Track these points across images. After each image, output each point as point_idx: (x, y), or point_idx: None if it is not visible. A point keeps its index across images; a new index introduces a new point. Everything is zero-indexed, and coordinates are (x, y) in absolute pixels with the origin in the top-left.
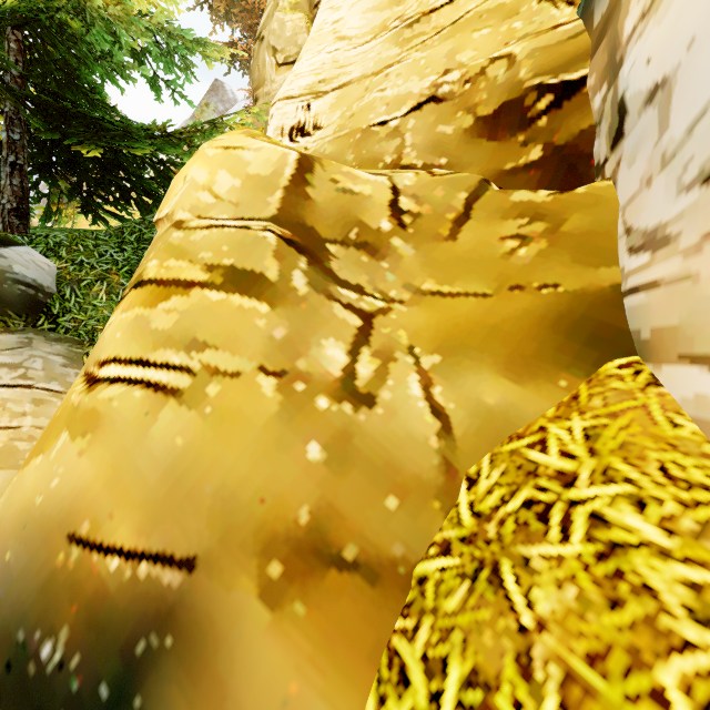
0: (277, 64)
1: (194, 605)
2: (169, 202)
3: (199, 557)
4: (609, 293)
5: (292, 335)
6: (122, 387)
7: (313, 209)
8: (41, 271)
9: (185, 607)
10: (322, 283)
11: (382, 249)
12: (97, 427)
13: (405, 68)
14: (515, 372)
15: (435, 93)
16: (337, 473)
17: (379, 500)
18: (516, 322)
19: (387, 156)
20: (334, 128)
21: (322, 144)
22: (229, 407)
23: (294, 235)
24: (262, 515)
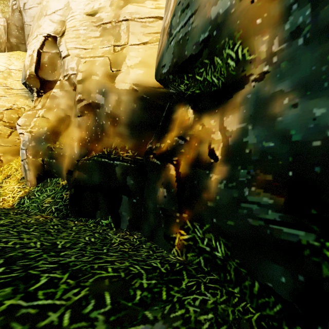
0: None
1: None
2: None
3: None
4: None
5: None
6: None
7: None
8: None
9: None
10: None
11: None
12: None
13: (5, 99)
14: (13, 156)
15: (11, 108)
16: None
17: None
18: (14, 150)
19: None
20: None
21: None
22: None
23: None
24: None
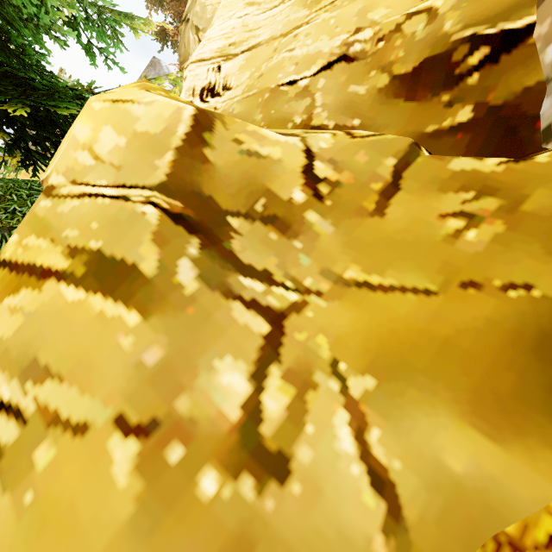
0: (200, 41)
1: None
2: (53, 161)
3: None
4: None
5: (171, 357)
6: None
7: (212, 174)
8: None
9: None
10: (218, 274)
11: (294, 224)
12: None
13: (314, 27)
14: (488, 419)
15: (346, 52)
16: None
17: None
18: (477, 336)
19: (297, 116)
20: (243, 88)
21: (230, 104)
22: (57, 499)
23: (186, 207)
24: None
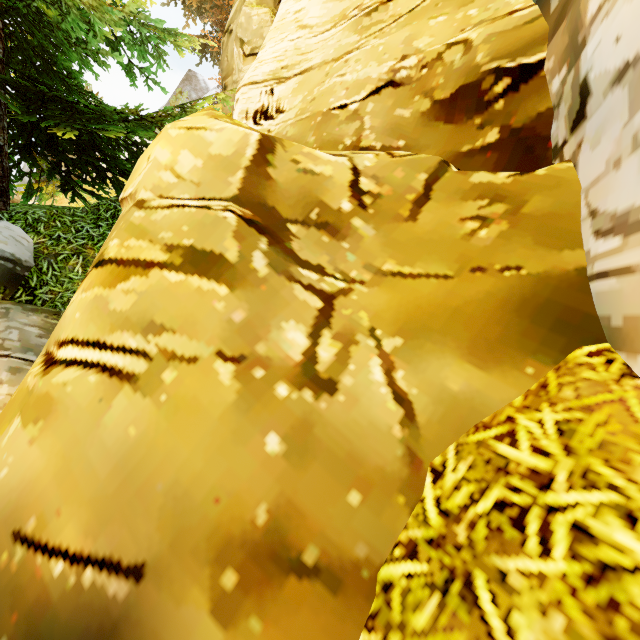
0: (244, 55)
1: (140, 621)
2: (133, 181)
3: (147, 564)
4: (574, 276)
5: (251, 318)
6: (77, 371)
7: (274, 189)
8: (19, 245)
9: (131, 623)
10: (282, 264)
11: (342, 229)
12: (49, 413)
13: (364, 54)
14: (479, 357)
15: (393, 78)
16: (297, 466)
17: (341, 496)
18: (479, 305)
19: (347, 139)
20: (296, 111)
21: (284, 127)
22: (184, 395)
23: (255, 215)
24: (216, 516)
